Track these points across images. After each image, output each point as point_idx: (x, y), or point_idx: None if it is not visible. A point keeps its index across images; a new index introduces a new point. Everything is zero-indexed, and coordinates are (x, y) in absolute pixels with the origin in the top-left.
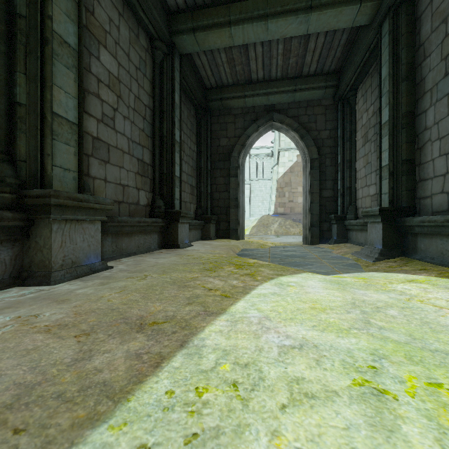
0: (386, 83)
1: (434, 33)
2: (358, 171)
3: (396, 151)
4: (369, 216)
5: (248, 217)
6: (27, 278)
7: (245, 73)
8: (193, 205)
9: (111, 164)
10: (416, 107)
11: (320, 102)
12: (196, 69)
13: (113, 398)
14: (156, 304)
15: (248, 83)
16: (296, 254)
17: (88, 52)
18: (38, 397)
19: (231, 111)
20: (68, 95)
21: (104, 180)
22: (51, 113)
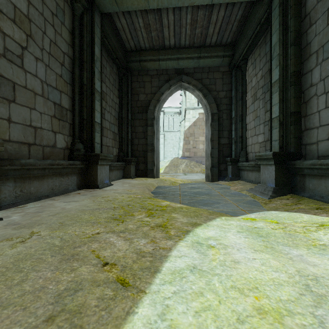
0: (276, 48)
1: (320, 2)
2: (248, 123)
3: (285, 105)
4: (262, 159)
5: (162, 159)
6: None
7: (159, 39)
8: (115, 149)
9: (18, 104)
10: (302, 68)
11: (219, 69)
12: (117, 31)
13: None
14: None
15: (161, 48)
16: (202, 191)
17: None
18: None
19: (148, 72)
20: None
21: (7, 120)
22: None
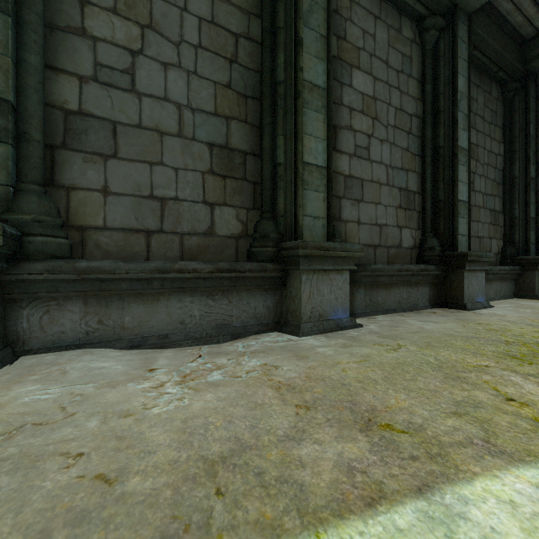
0: None
1: None
2: None
3: None
4: None
5: None
6: (283, 325)
7: None
8: (495, 241)
9: (365, 202)
10: None
11: None
12: (500, 20)
13: (302, 517)
14: (400, 396)
15: None
16: None
17: (339, 84)
18: (244, 463)
19: None
20: (317, 140)
21: (356, 222)
22: (302, 164)
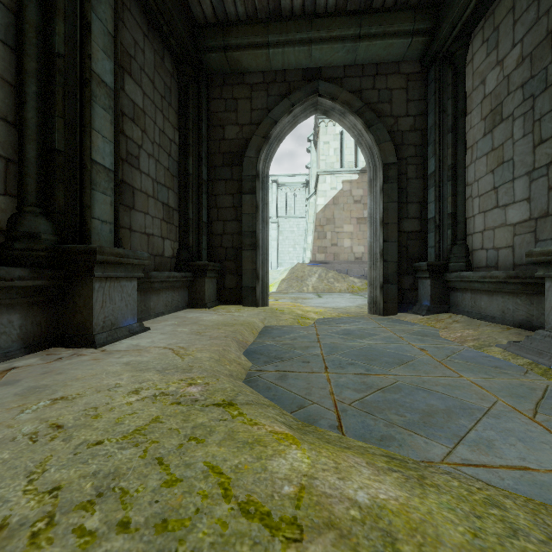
0: None
1: None
2: (471, 183)
3: None
4: None
5: (274, 266)
6: None
7: None
8: (170, 242)
9: None
10: None
11: (399, 68)
12: None
13: None
14: None
15: (273, 17)
16: (378, 346)
17: None
18: None
19: (245, 77)
20: None
21: None
22: None
